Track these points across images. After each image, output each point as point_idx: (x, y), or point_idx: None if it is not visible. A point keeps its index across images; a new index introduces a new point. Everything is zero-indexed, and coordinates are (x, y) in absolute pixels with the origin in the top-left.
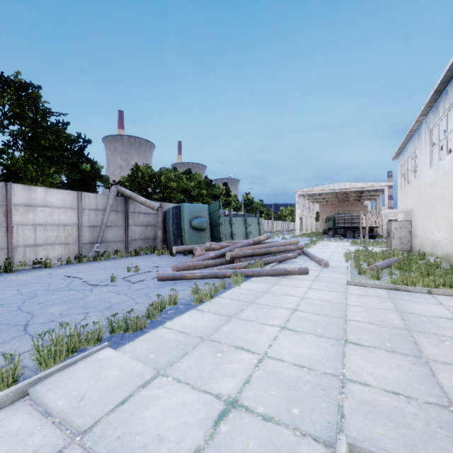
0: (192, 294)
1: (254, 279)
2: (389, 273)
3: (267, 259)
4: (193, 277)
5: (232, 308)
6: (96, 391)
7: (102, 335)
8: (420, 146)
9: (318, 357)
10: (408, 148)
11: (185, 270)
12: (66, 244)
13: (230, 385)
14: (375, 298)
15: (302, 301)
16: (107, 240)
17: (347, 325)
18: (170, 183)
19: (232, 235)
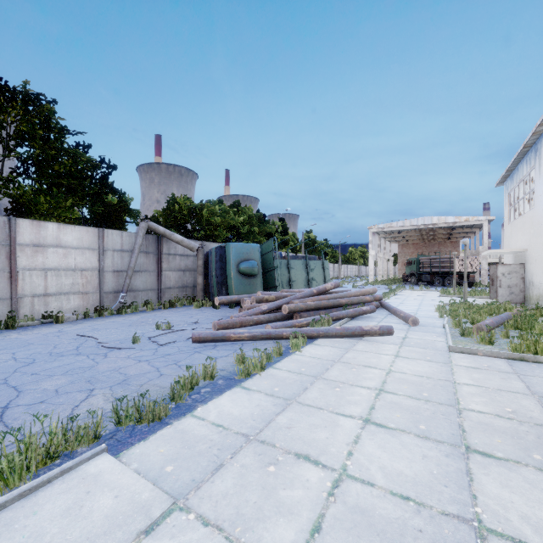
0: (237, 363)
1: (320, 341)
2: (504, 335)
3: (336, 314)
4: (239, 338)
5: (291, 385)
6: (69, 541)
7: (101, 429)
8: (539, 166)
9: (428, 478)
10: (519, 170)
11: (230, 327)
12: (84, 293)
13: (289, 534)
14: (494, 373)
15: (389, 376)
16: (136, 288)
17: (464, 419)
18: (214, 218)
19: (290, 282)
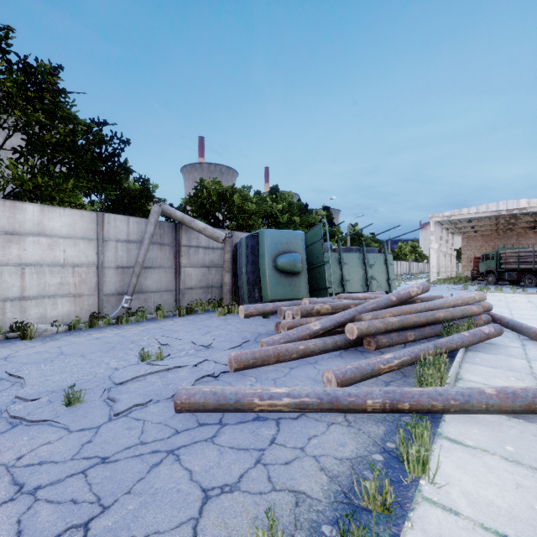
0: None
1: (453, 425)
2: None
3: (444, 342)
4: (271, 408)
5: None
6: None
7: None
8: None
9: None
10: None
11: (257, 365)
12: (76, 296)
13: None
14: None
15: None
16: (147, 289)
17: None
18: (248, 205)
19: (343, 282)
